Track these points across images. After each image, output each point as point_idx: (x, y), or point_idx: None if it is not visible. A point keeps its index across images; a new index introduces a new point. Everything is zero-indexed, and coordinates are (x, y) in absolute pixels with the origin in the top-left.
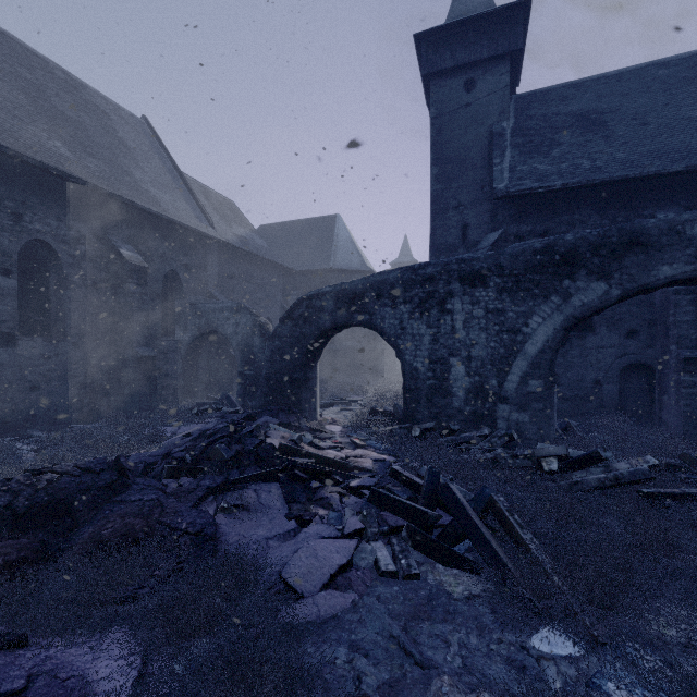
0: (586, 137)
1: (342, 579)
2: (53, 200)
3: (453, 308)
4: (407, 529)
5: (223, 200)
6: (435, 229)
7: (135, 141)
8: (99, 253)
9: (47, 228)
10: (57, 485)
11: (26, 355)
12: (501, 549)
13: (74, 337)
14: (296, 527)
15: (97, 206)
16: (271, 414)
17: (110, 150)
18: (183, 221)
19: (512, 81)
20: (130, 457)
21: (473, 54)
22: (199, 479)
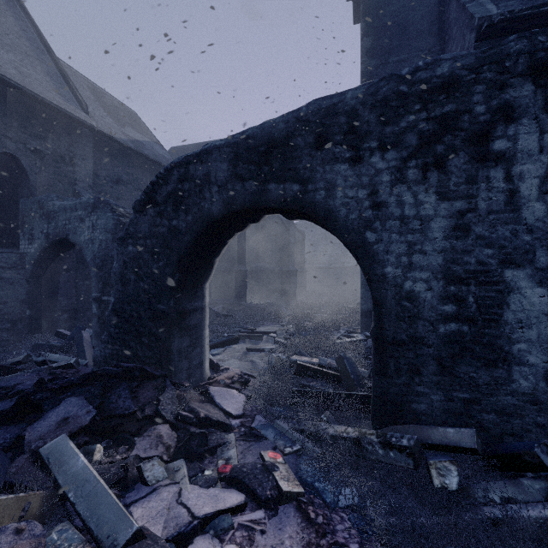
0: None
1: None
2: None
3: (514, 147)
4: None
5: (121, 106)
6: None
7: None
8: None
9: None
10: None
11: None
12: None
13: None
14: None
15: None
16: (87, 395)
17: None
18: (26, 86)
19: None
20: None
21: None
22: None
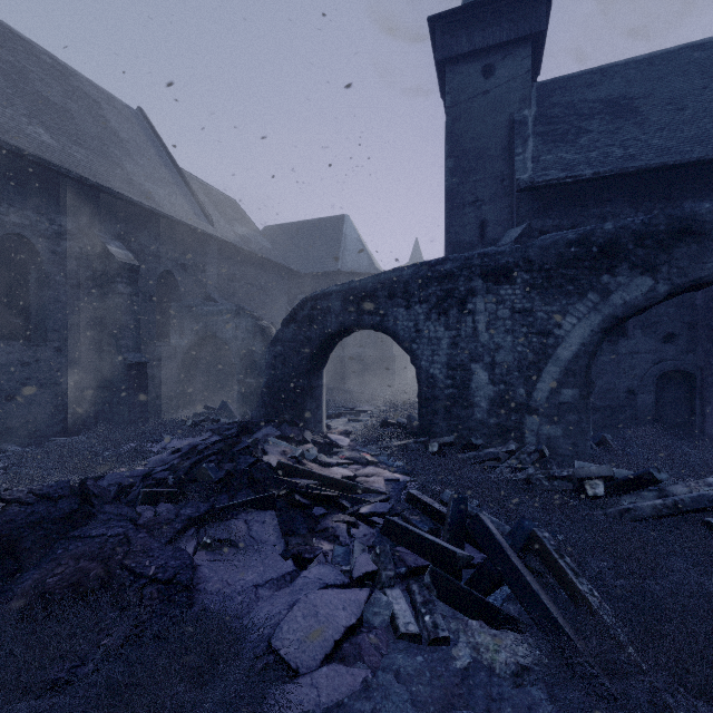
0: (616, 124)
1: (350, 647)
2: (33, 191)
3: (475, 308)
4: (431, 574)
5: (225, 199)
6: (450, 226)
7: (129, 132)
8: (85, 250)
9: (25, 221)
10: (1, 516)
11: (1, 361)
12: (552, 603)
13: (57, 341)
14: (293, 570)
15: (83, 198)
16: (272, 426)
17: (100, 140)
18: (179, 217)
19: (533, 67)
20: (105, 478)
21: (491, 38)
22: (180, 507)
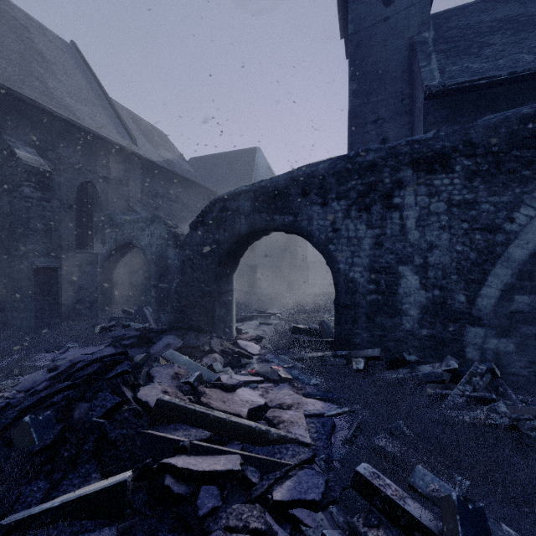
0: (520, 36)
1: None
2: None
3: (403, 202)
4: None
5: (153, 129)
6: (353, 143)
7: (57, 57)
8: None
9: None
10: None
11: None
12: None
13: None
14: None
15: None
16: (175, 335)
17: (20, 55)
18: (100, 132)
19: None
20: None
21: None
22: None
